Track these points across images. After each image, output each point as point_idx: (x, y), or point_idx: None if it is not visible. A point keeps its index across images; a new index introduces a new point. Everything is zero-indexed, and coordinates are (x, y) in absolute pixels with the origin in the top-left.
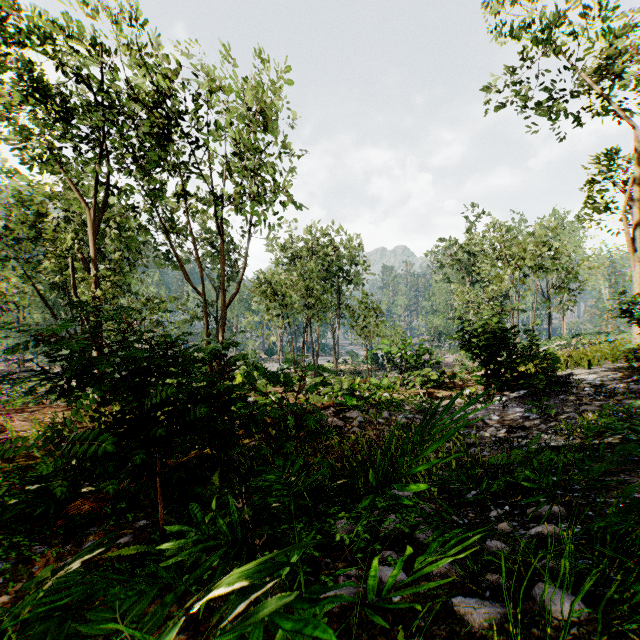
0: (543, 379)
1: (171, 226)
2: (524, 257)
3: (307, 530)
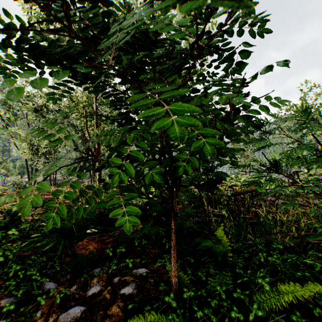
0: None
1: None
2: None
3: None
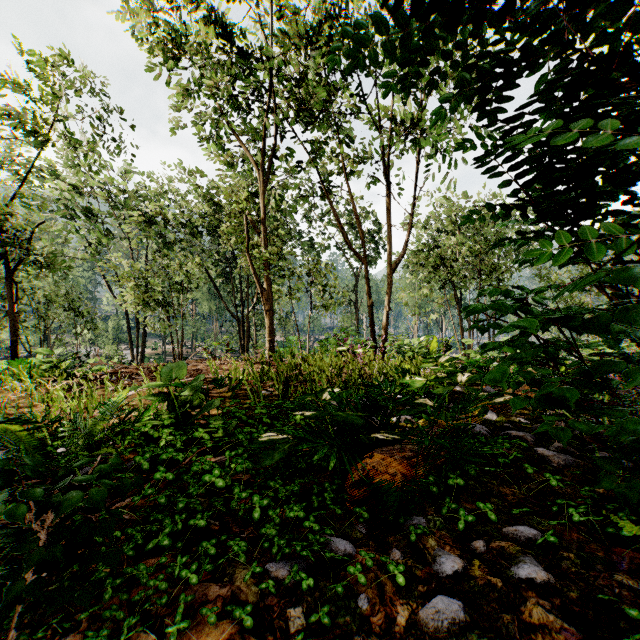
0: None
1: (329, 189)
2: None
3: None
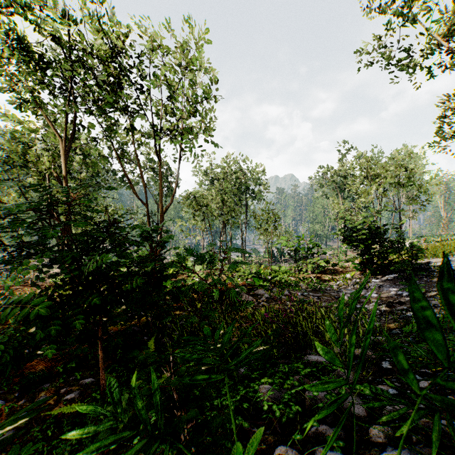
0: (409, 265)
1: (123, 154)
2: (386, 176)
3: (232, 394)
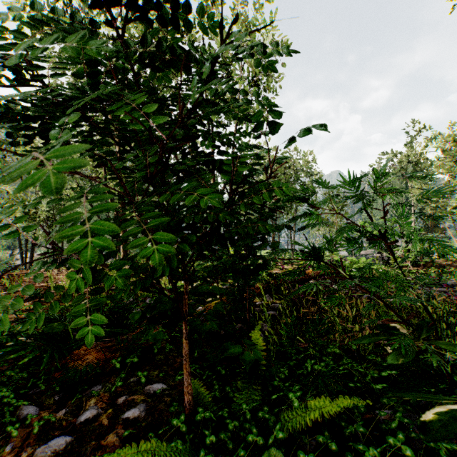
0: None
1: None
2: None
3: None
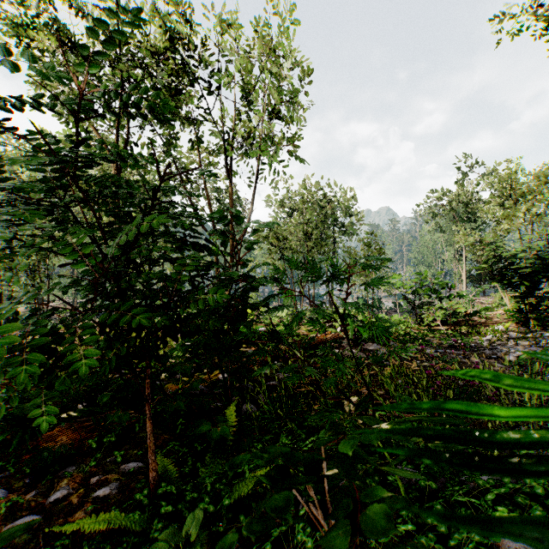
0: None
1: (185, 176)
2: (541, 193)
3: (427, 542)
